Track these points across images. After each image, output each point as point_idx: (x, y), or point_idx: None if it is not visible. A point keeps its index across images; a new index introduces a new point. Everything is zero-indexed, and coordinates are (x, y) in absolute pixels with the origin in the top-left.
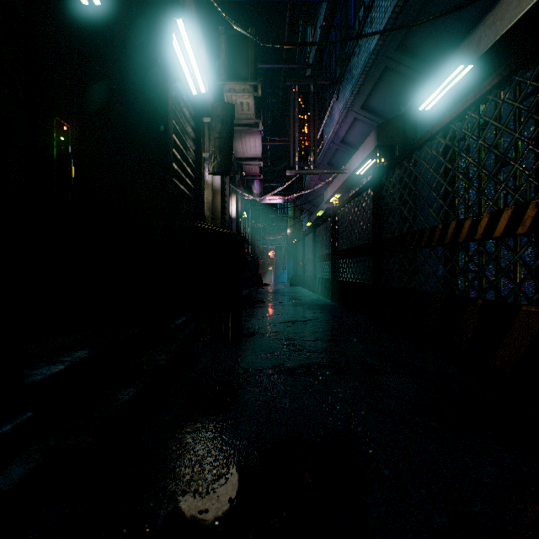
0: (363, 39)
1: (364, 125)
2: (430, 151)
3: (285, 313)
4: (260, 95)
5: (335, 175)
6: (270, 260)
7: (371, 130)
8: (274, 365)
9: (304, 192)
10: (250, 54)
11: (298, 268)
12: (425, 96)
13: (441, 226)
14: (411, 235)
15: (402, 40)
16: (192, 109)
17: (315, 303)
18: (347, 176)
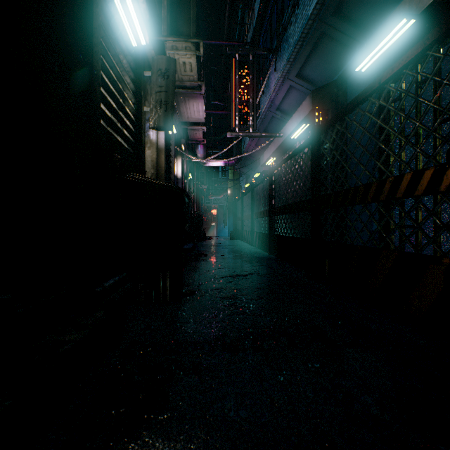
0: (300, 7)
1: (298, 93)
2: (378, 101)
3: (226, 267)
4: (202, 54)
5: (270, 141)
6: (213, 217)
7: (305, 98)
8: (215, 335)
9: (243, 155)
10: (192, 12)
11: (237, 223)
12: (361, 58)
13: (392, 178)
14: (354, 190)
15: (339, 3)
16: (131, 59)
17: (254, 256)
18: (282, 140)
